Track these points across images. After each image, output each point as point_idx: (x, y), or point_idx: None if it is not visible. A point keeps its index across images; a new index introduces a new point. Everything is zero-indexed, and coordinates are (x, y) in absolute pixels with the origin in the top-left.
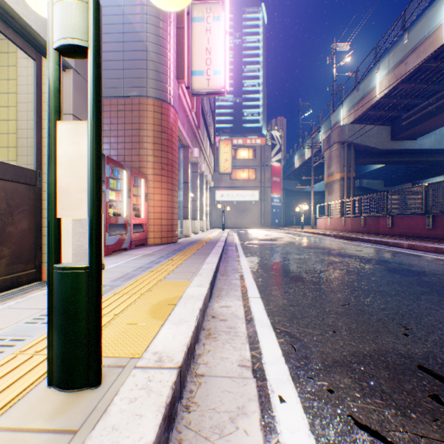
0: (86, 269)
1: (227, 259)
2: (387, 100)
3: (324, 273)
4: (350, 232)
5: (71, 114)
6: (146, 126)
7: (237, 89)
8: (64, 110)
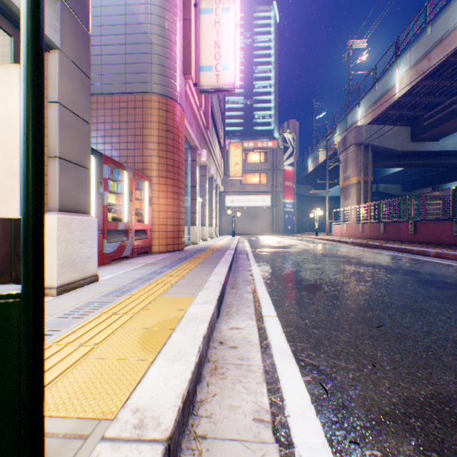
0: (16, 297)
1: (238, 269)
2: (408, 99)
3: (347, 286)
4: (368, 238)
5: (56, 101)
6: (150, 125)
7: (248, 90)
8: (48, 97)
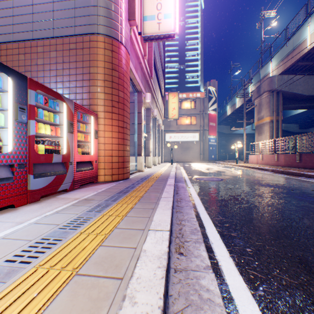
0: None
1: (181, 205)
2: None
3: None
4: (284, 166)
5: None
6: (96, 63)
7: (181, 58)
8: None
